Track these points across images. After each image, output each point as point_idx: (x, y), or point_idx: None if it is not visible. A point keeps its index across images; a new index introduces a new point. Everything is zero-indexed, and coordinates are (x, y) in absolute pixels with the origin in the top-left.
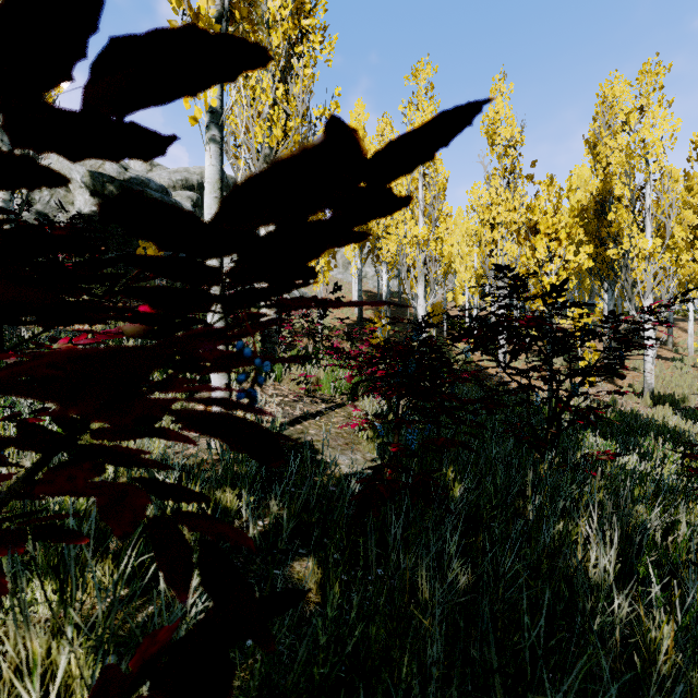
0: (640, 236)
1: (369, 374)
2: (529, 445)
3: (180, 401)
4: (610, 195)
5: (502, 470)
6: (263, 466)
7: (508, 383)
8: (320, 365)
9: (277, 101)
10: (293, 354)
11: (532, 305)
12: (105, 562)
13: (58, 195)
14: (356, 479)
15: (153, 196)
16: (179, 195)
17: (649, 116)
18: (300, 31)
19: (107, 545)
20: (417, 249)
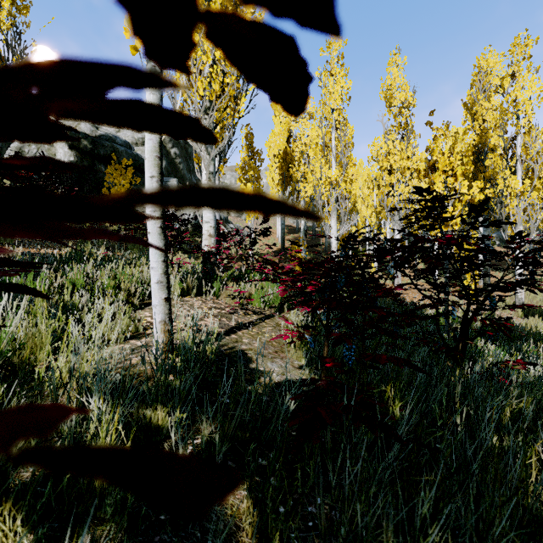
0: (513, 178)
1: (299, 289)
2: (446, 355)
3: (128, 314)
4: (485, 147)
5: (424, 379)
6: (199, 375)
7: (404, 298)
8: (251, 283)
9: (216, 62)
10: (230, 274)
11: (431, 232)
12: (4, 506)
13: (43, 148)
14: (290, 394)
15: (118, 150)
16: (140, 150)
17: (519, 80)
18: (235, 3)
19: (7, 487)
20: (330, 188)
